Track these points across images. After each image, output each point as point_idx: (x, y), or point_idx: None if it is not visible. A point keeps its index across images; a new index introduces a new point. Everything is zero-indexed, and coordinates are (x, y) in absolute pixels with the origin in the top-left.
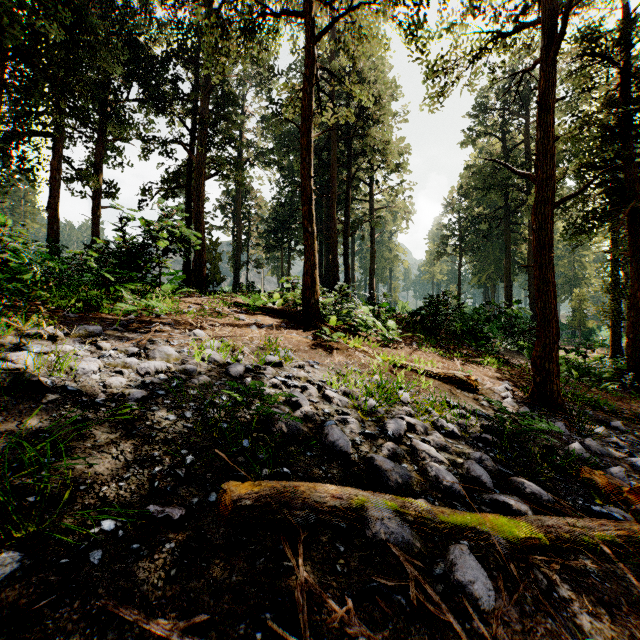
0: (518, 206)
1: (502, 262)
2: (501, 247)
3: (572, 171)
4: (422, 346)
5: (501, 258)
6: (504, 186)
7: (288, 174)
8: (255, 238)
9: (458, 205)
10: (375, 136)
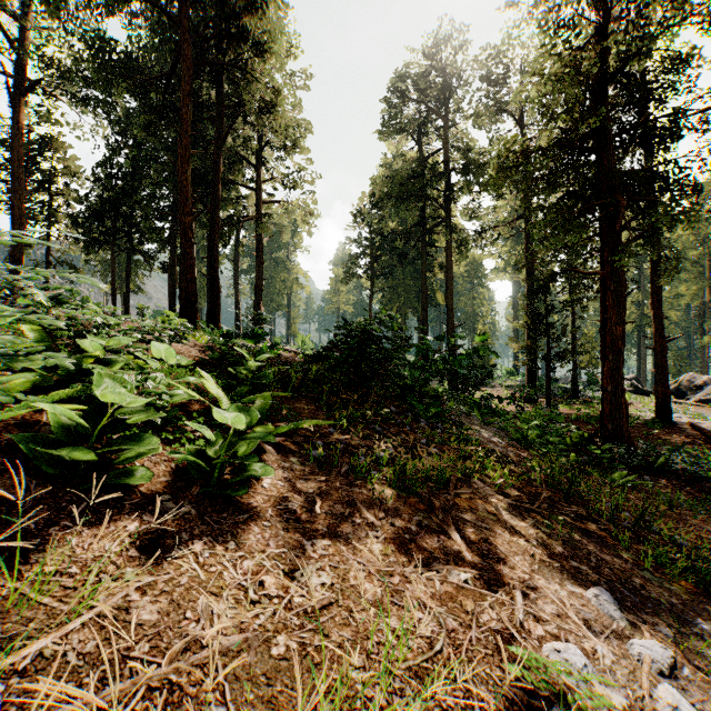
0: (435, 225)
1: (413, 293)
2: (412, 276)
3: (541, 147)
4: (341, 461)
5: (412, 288)
6: (424, 196)
7: (125, 129)
8: (66, 225)
9: (370, 216)
10: (258, 72)
